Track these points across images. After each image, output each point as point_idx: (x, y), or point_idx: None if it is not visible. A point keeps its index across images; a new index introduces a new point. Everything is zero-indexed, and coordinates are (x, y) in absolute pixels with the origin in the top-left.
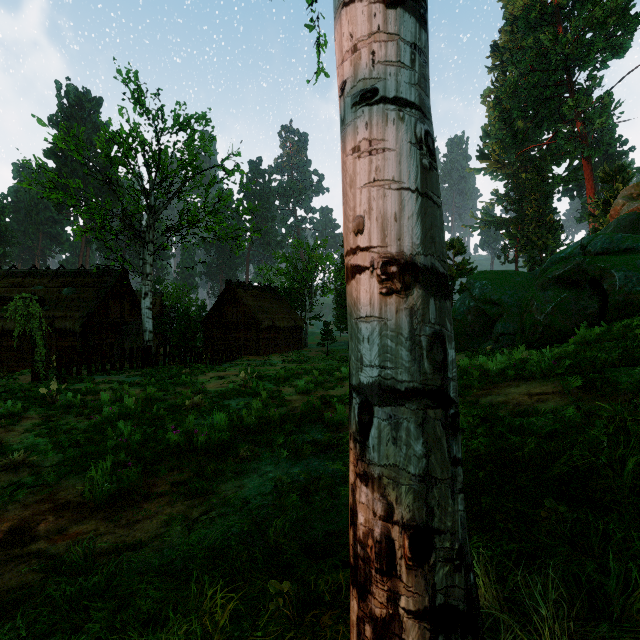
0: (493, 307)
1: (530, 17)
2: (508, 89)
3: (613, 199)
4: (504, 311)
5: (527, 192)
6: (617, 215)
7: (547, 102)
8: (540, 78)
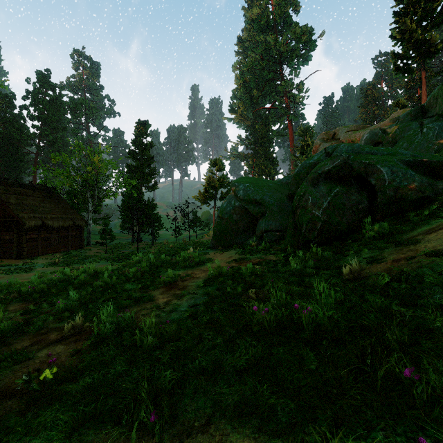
0: (256, 206)
1: (261, 23)
2: (249, 64)
3: (306, 146)
4: (266, 210)
5: (259, 137)
6: (317, 151)
7: (270, 82)
8: (266, 64)
